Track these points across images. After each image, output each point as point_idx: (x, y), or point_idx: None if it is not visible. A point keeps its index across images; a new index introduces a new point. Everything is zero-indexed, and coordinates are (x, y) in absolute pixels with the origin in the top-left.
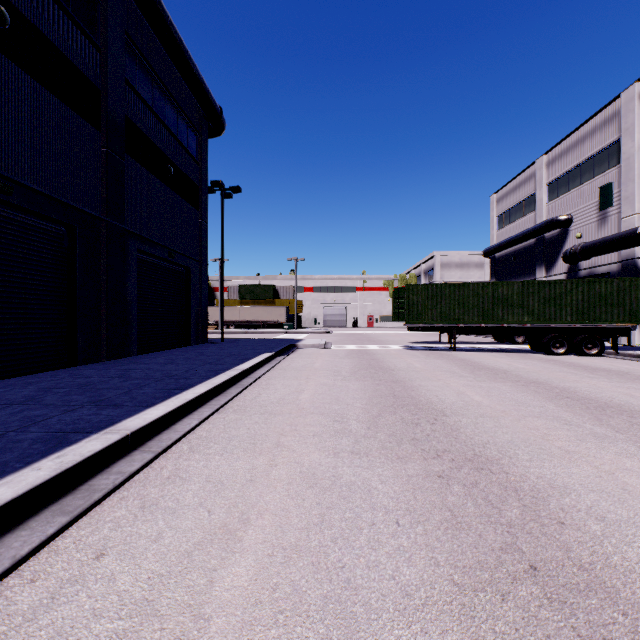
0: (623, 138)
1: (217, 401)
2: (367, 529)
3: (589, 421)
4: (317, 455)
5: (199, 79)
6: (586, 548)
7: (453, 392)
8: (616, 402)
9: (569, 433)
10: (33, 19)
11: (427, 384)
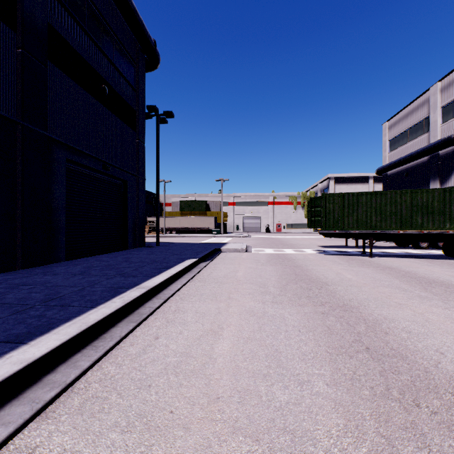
0: None
1: (68, 369)
2: None
3: None
4: None
5: (131, 7)
6: None
7: None
8: None
9: None
10: None
11: (393, 315)
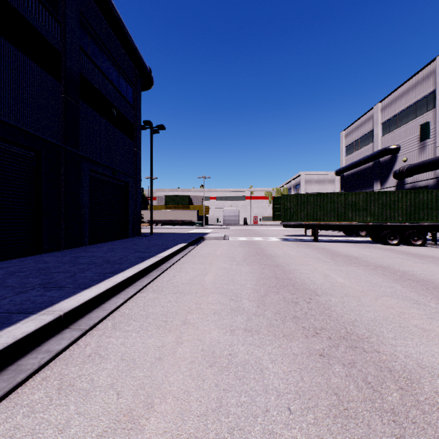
0: (438, 89)
1: (141, 282)
2: (261, 417)
3: (432, 300)
4: (216, 332)
5: (134, 48)
6: None
7: (321, 275)
8: None
9: (420, 311)
10: None
11: (300, 268)
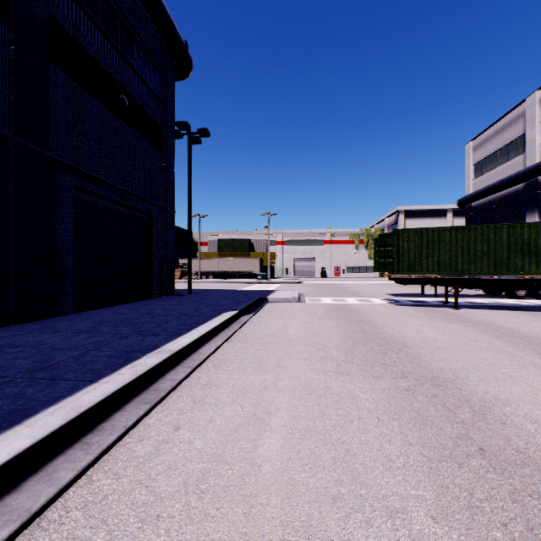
0: None
1: (38, 485)
2: None
3: None
4: None
5: None
6: None
7: None
8: None
9: None
10: None
11: (506, 394)
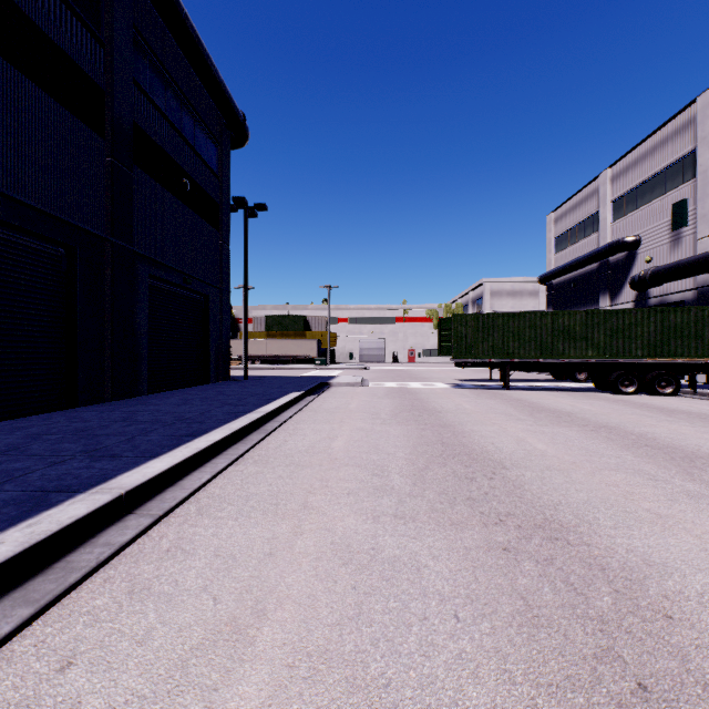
0: (700, 148)
1: (235, 450)
2: (417, 626)
3: (678, 475)
4: (352, 520)
5: (219, 82)
6: (708, 656)
7: (511, 439)
8: (705, 451)
9: (656, 491)
10: (25, 7)
11: (480, 429)
